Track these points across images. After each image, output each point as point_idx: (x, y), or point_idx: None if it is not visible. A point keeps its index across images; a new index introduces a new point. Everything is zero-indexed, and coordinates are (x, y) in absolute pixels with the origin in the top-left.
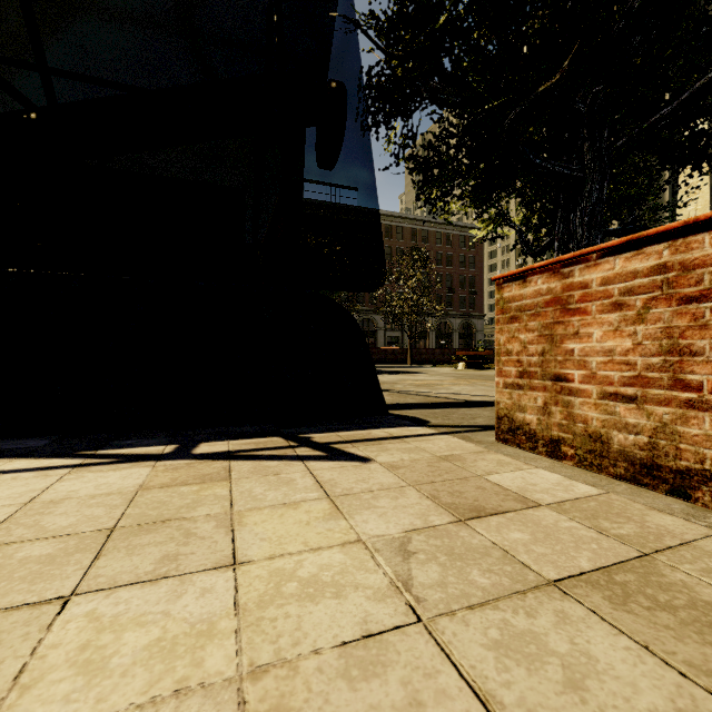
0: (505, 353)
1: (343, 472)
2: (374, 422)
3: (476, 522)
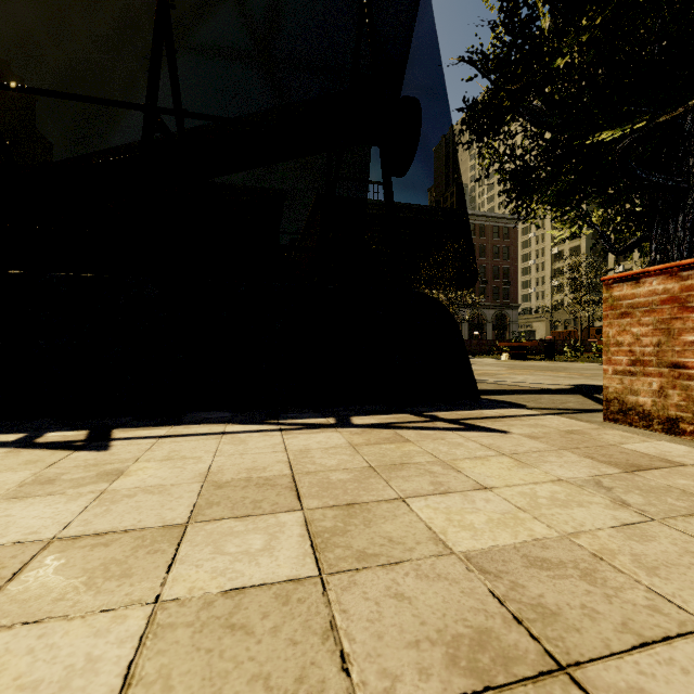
0: (615, 344)
1: (494, 439)
2: (475, 404)
3: (642, 473)
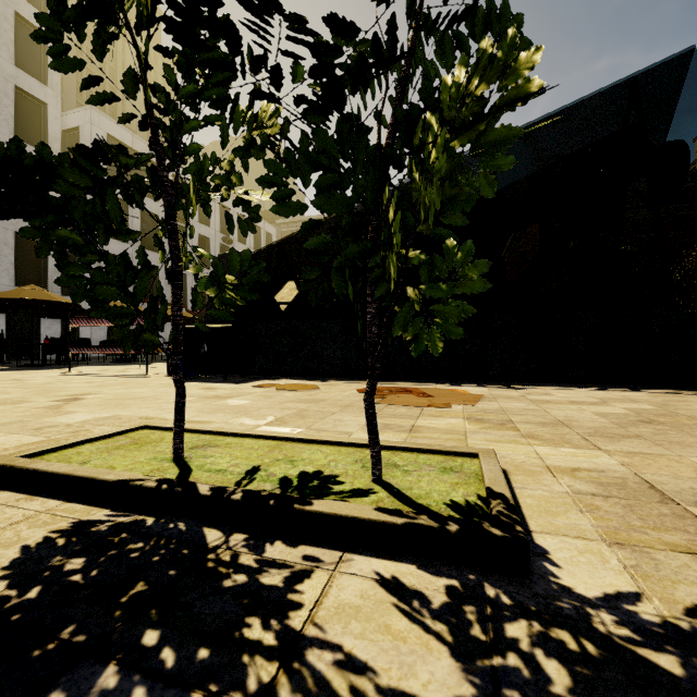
0: None
1: None
2: None
3: None
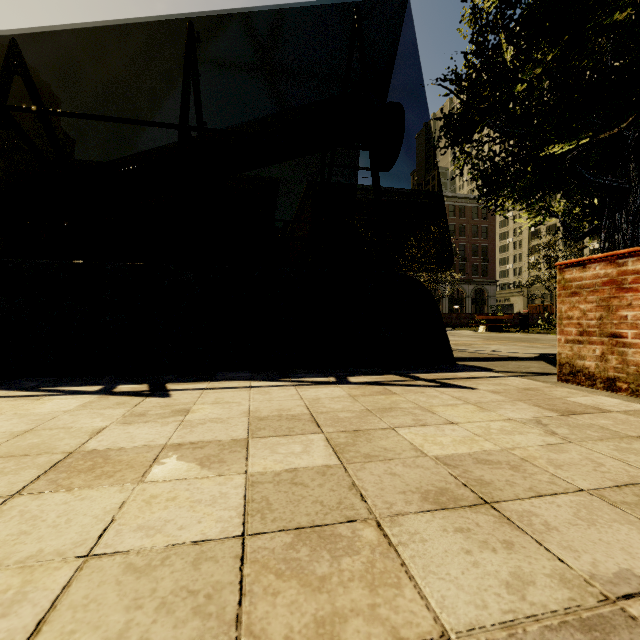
0: (566, 318)
1: (464, 393)
2: (450, 368)
3: (575, 416)
